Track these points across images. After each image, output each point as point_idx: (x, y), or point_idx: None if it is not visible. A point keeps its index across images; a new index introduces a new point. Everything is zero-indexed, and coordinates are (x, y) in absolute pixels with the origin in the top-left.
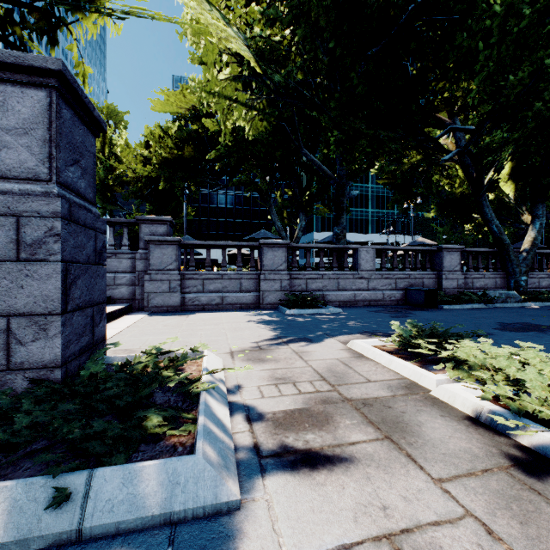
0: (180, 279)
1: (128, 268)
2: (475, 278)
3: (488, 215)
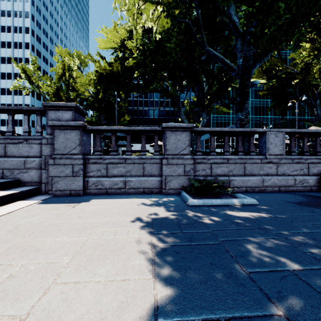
0: (85, 163)
1: (38, 153)
2: None
3: None
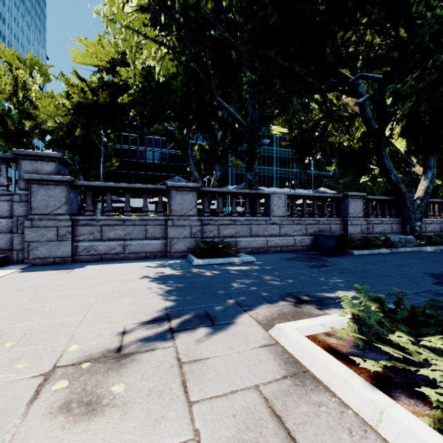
0: (73, 225)
1: (5, 212)
2: (375, 224)
3: (387, 165)
